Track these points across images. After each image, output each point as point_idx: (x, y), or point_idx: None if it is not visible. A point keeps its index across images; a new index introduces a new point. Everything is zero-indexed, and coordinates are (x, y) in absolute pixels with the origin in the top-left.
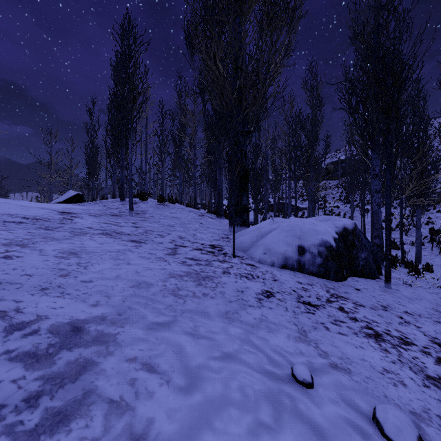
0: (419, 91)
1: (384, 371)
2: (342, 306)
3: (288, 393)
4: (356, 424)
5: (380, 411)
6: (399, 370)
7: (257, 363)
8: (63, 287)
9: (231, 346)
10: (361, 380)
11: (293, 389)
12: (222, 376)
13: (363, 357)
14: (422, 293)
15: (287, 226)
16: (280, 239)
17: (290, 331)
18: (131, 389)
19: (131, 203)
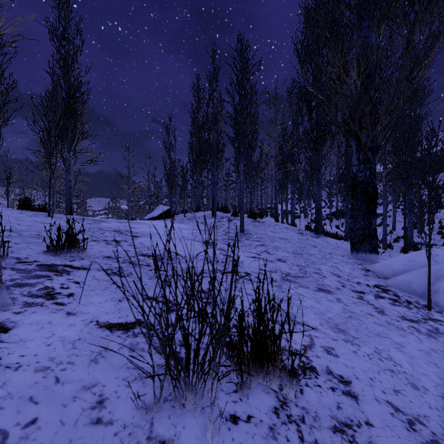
0: None
1: None
2: None
3: None
4: None
5: None
6: None
7: None
8: None
9: None
10: None
11: None
12: None
13: None
14: None
15: None
16: None
17: None
18: None
19: (242, 225)
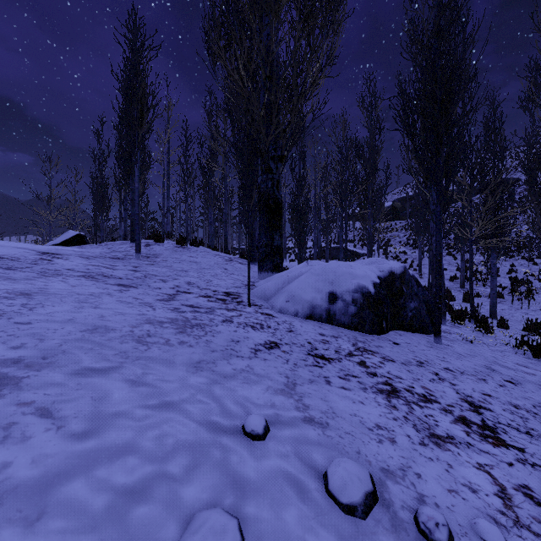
0: (494, 110)
1: (376, 427)
2: (365, 360)
3: (224, 445)
4: (298, 478)
5: (333, 465)
6: (397, 427)
7: (202, 413)
8: None
9: (179, 396)
10: (336, 435)
11: (234, 441)
12: (141, 424)
13: (356, 413)
14: (481, 350)
15: (319, 269)
16: (309, 284)
17: (275, 383)
18: (1, 433)
19: (138, 244)
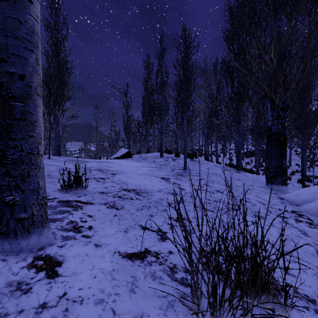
0: None
1: None
2: None
3: None
4: None
5: None
6: None
7: None
8: None
9: None
10: None
11: None
12: None
13: None
14: None
15: None
16: None
17: None
18: None
19: (185, 164)
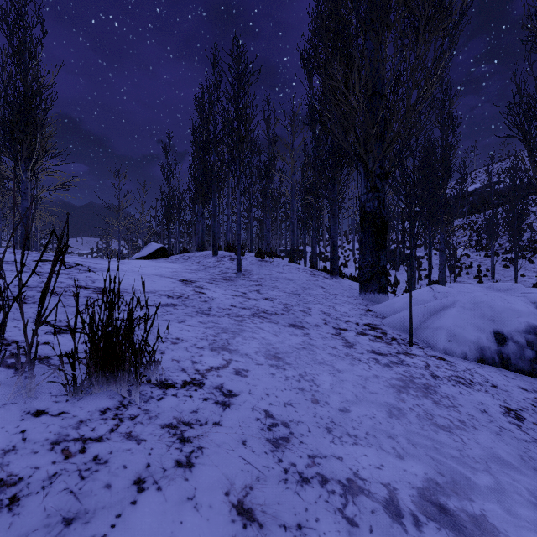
0: None
1: None
2: None
3: None
4: None
5: None
6: None
7: None
8: (338, 424)
9: None
10: None
11: None
12: None
13: None
14: None
15: (468, 302)
16: (466, 321)
17: None
18: None
19: (239, 263)
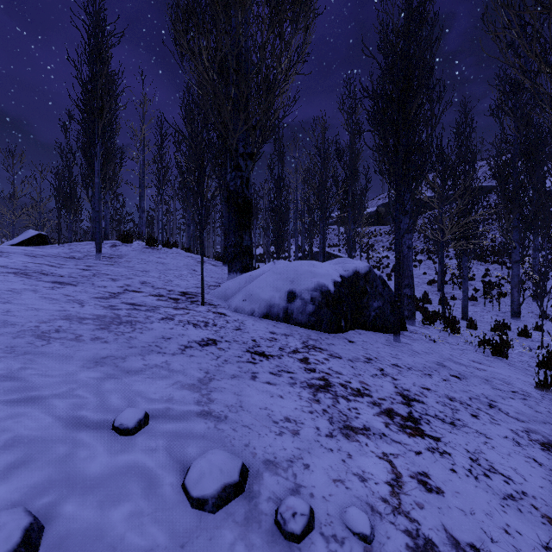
0: (466, 116)
1: (284, 420)
2: (309, 357)
3: (77, 440)
4: (154, 473)
5: (200, 457)
6: (309, 419)
7: (70, 408)
8: None
9: (52, 390)
10: (229, 428)
11: (94, 436)
12: None
13: (268, 406)
14: (441, 348)
15: (281, 268)
16: (268, 283)
17: (187, 378)
18: None
19: (98, 243)
